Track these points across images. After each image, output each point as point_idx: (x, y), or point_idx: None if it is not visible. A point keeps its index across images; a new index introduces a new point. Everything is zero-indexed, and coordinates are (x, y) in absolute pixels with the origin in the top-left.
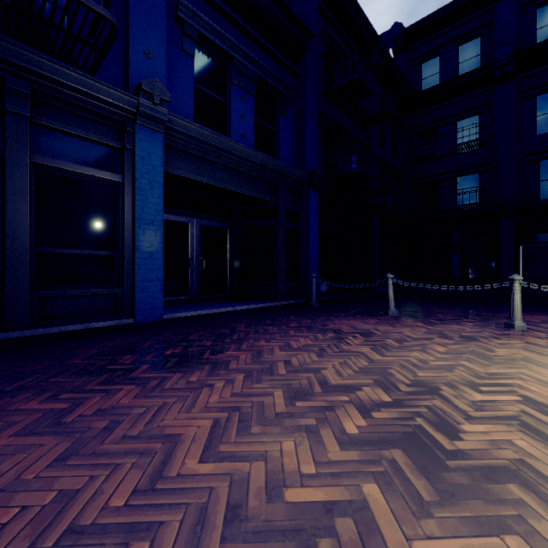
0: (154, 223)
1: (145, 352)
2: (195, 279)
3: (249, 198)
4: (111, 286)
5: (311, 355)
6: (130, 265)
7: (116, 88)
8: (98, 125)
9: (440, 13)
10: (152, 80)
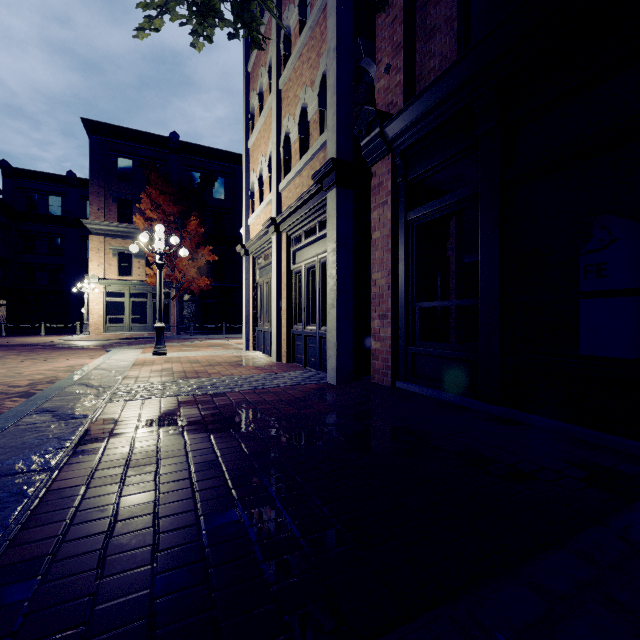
0: None
1: None
2: None
3: None
4: None
5: None
6: None
7: None
8: None
9: (37, 173)
10: None
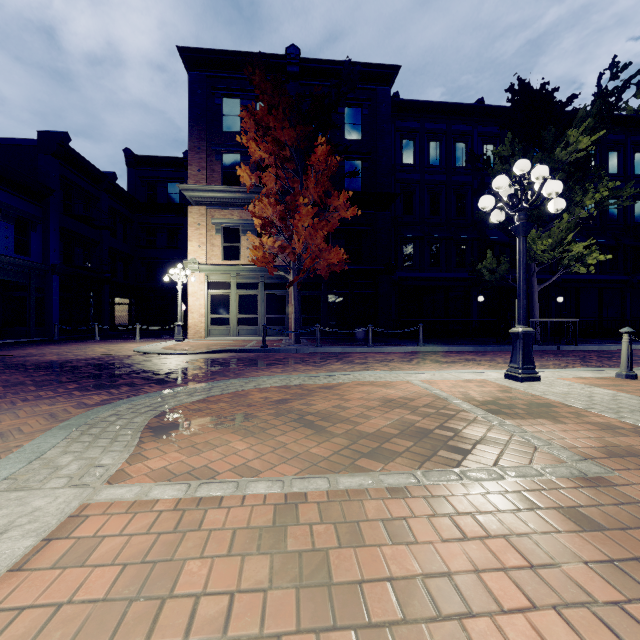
0: None
1: None
2: None
3: (10, 280)
4: None
5: (57, 347)
6: None
7: None
8: None
9: (157, 158)
10: None
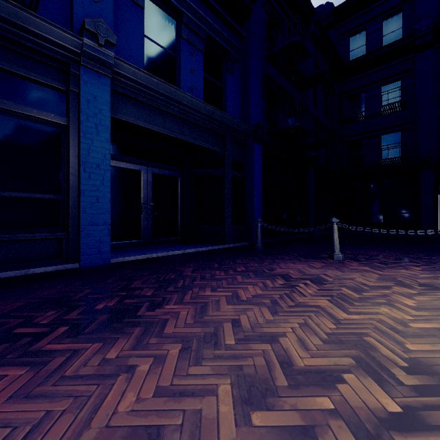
0: (101, 167)
1: (75, 305)
2: (147, 223)
3: (198, 148)
4: (56, 230)
5: (263, 311)
6: (76, 209)
7: (57, 25)
8: (41, 65)
9: None
10: (97, 19)
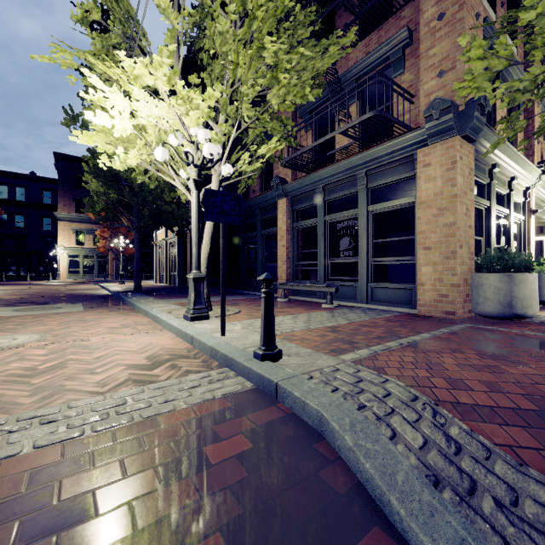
0: None
1: None
2: None
3: None
4: None
5: None
6: None
7: None
8: None
9: (9, 172)
10: None
